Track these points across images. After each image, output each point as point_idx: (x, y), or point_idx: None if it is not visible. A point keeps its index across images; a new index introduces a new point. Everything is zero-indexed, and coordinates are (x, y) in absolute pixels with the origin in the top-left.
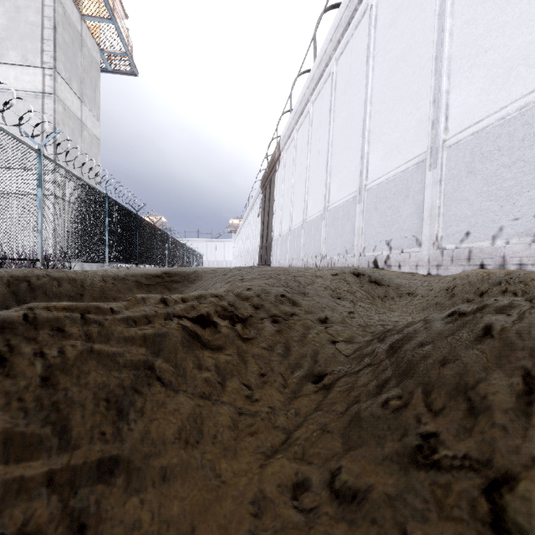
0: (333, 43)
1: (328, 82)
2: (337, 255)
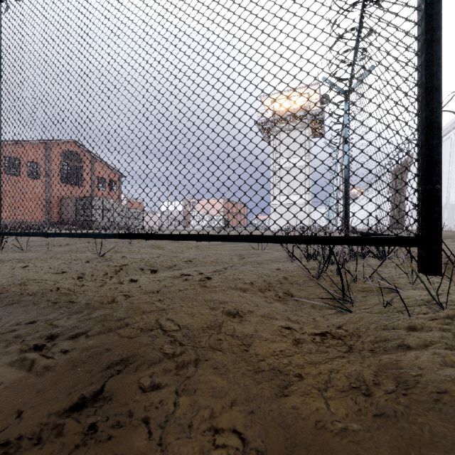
0: (452, 127)
1: (449, 140)
2: (453, 225)
